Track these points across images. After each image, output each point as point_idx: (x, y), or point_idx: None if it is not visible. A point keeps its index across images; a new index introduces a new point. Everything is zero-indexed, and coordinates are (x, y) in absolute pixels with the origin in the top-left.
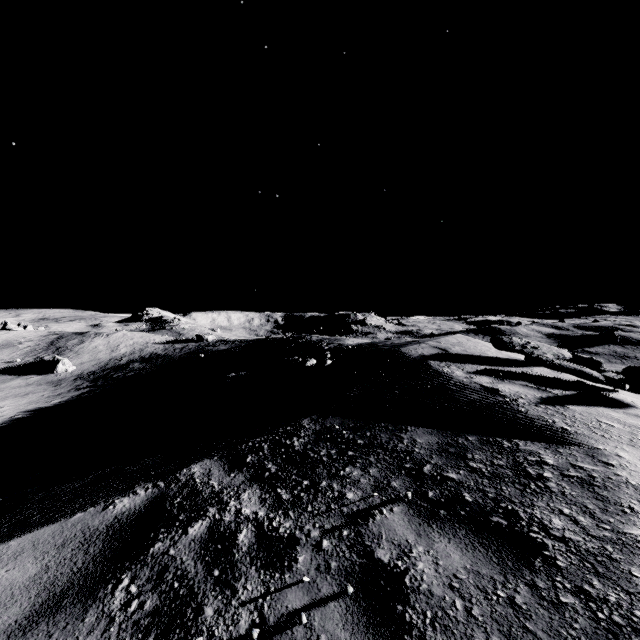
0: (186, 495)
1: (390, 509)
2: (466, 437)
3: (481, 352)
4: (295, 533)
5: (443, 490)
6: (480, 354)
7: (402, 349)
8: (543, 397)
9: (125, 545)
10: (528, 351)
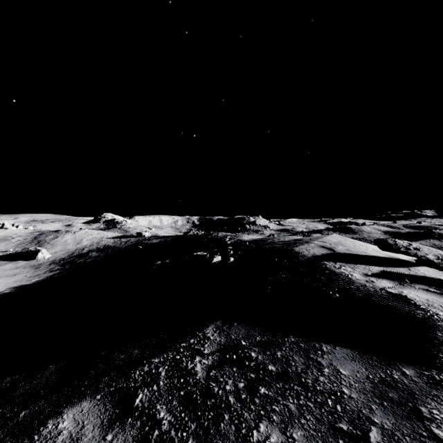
0: None
1: None
2: (401, 369)
3: (362, 251)
4: None
5: None
6: (363, 253)
7: (295, 249)
8: None
9: None
10: (412, 252)
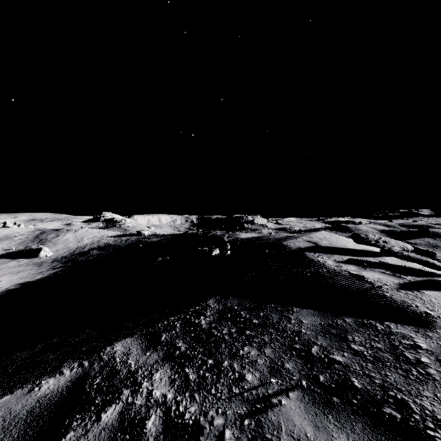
0: (105, 375)
1: (286, 394)
2: (344, 319)
3: (343, 245)
4: (199, 420)
5: (332, 374)
6: (342, 246)
7: (284, 243)
8: (400, 283)
9: (39, 435)
10: (381, 245)
